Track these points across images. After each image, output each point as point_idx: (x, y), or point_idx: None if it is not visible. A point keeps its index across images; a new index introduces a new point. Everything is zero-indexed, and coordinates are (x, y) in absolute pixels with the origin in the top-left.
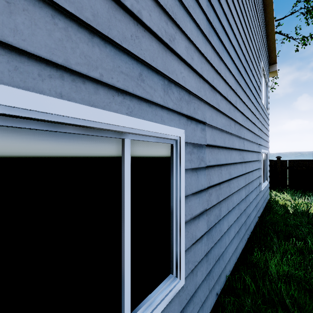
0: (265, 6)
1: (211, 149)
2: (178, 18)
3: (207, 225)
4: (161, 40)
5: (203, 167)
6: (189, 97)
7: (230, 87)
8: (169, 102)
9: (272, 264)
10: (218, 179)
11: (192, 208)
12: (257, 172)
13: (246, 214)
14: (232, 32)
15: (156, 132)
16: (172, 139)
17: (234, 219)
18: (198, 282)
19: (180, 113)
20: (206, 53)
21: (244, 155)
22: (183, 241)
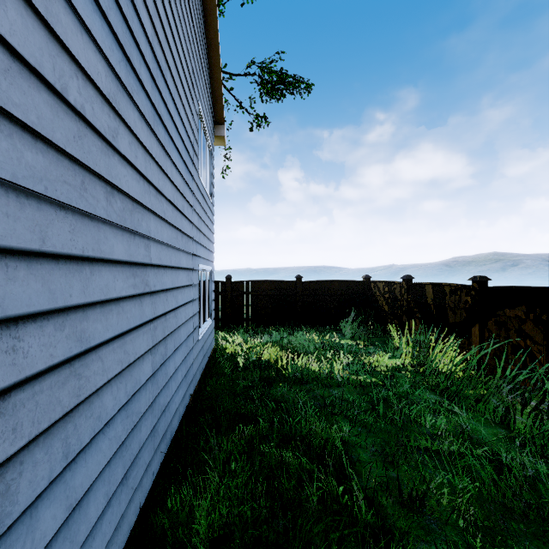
0: (206, 10)
1: None
2: None
3: None
4: None
5: None
6: None
7: (83, 73)
8: None
9: (200, 518)
10: None
11: None
12: (188, 309)
13: (157, 412)
14: None
15: None
16: None
17: (105, 459)
18: None
19: None
20: None
21: (151, 276)
22: None
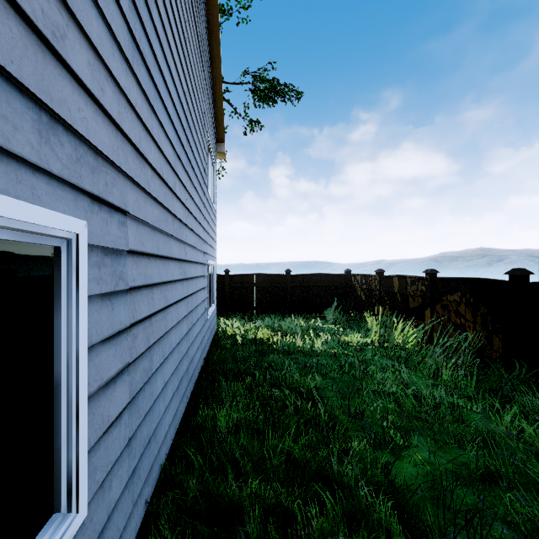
0: (212, 57)
1: (136, 259)
2: (74, 1)
3: (129, 391)
4: (33, 24)
5: (122, 290)
6: (95, 159)
7: (166, 160)
8: (52, 161)
9: (221, 417)
10: (149, 309)
11: (102, 367)
12: (202, 294)
13: (189, 358)
14: (170, 73)
15: (20, 219)
16: (59, 236)
17: (172, 369)
18: (114, 498)
19: (78, 188)
20: (128, 89)
21: (186, 268)
22: (84, 435)
